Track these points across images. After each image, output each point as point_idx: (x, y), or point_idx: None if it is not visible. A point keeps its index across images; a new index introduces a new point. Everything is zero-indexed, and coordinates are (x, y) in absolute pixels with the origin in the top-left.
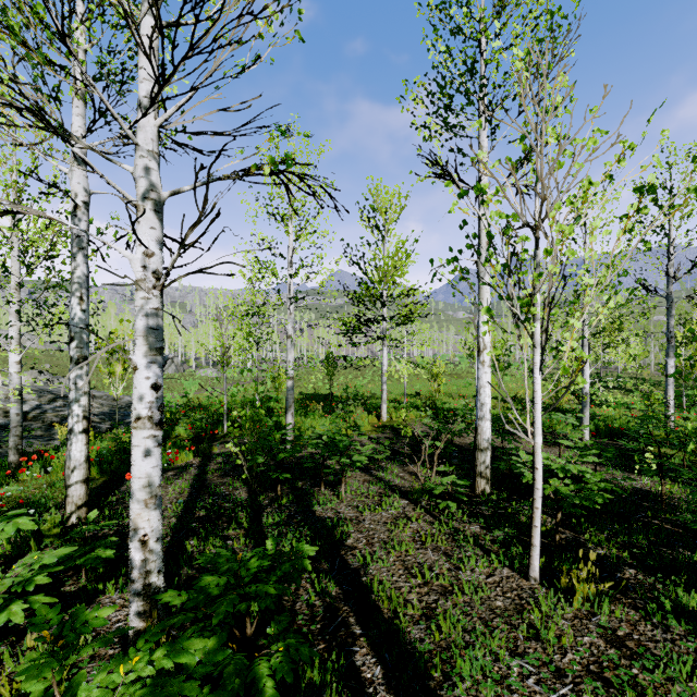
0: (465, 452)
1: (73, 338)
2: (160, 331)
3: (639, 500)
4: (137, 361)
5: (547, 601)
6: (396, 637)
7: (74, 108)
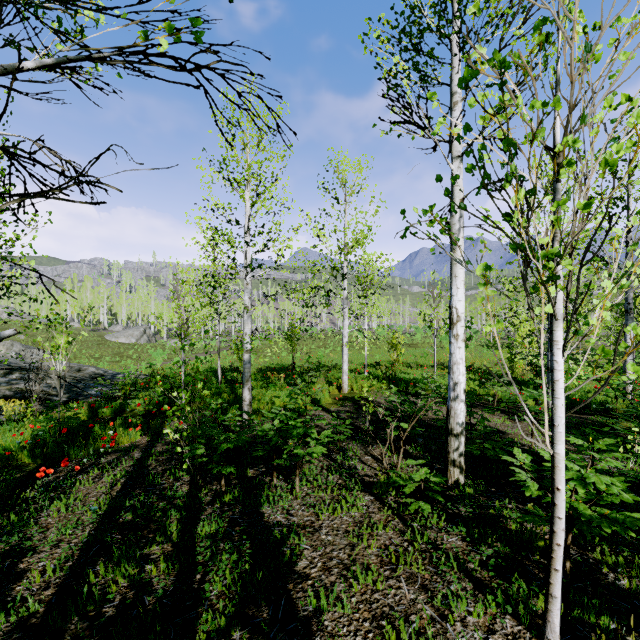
0: (429, 428)
1: None
2: None
3: (635, 493)
4: None
5: None
6: None
7: None
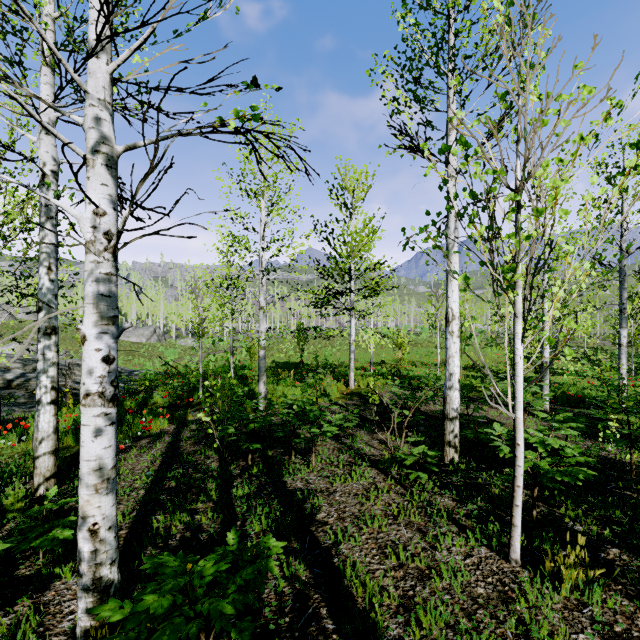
0: (431, 419)
1: (41, 308)
2: (113, 298)
3: (607, 469)
4: (86, 331)
5: (531, 588)
6: (373, 634)
7: (42, 76)
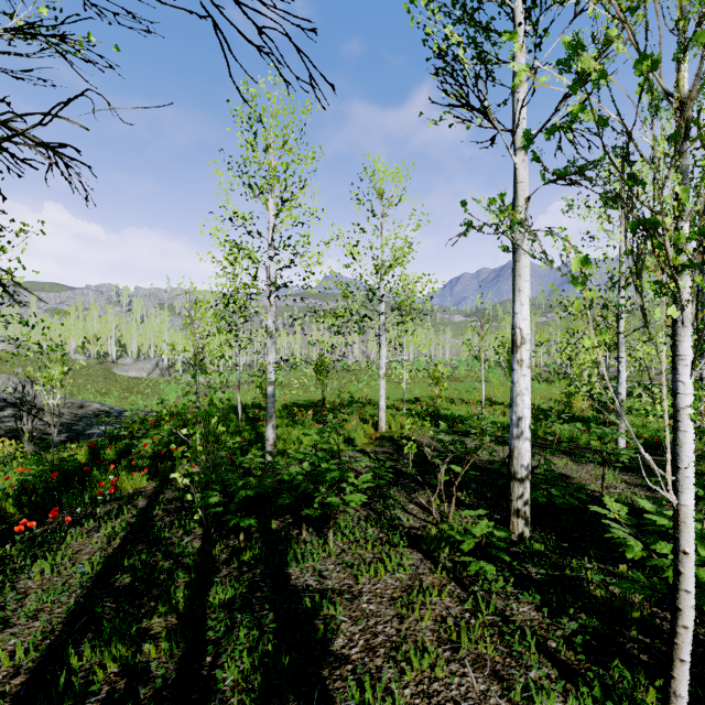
0: (482, 472)
1: None
2: None
3: None
4: None
5: None
6: None
7: None
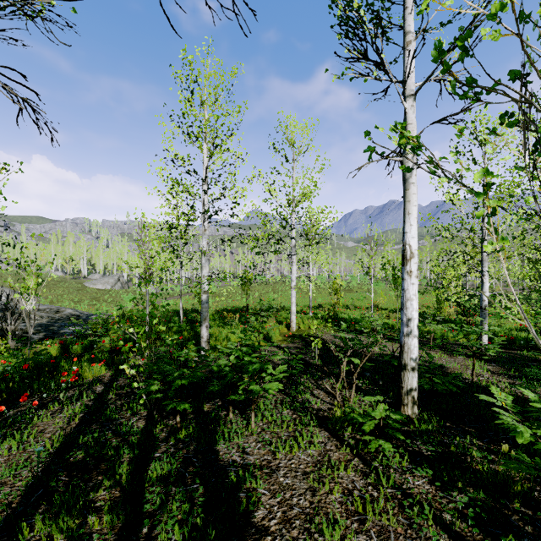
0: (374, 363)
1: None
2: None
3: None
4: None
5: None
6: None
7: None
